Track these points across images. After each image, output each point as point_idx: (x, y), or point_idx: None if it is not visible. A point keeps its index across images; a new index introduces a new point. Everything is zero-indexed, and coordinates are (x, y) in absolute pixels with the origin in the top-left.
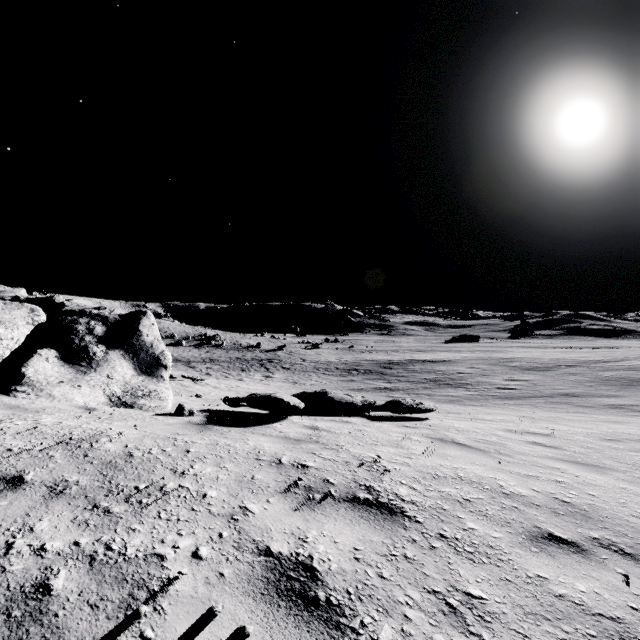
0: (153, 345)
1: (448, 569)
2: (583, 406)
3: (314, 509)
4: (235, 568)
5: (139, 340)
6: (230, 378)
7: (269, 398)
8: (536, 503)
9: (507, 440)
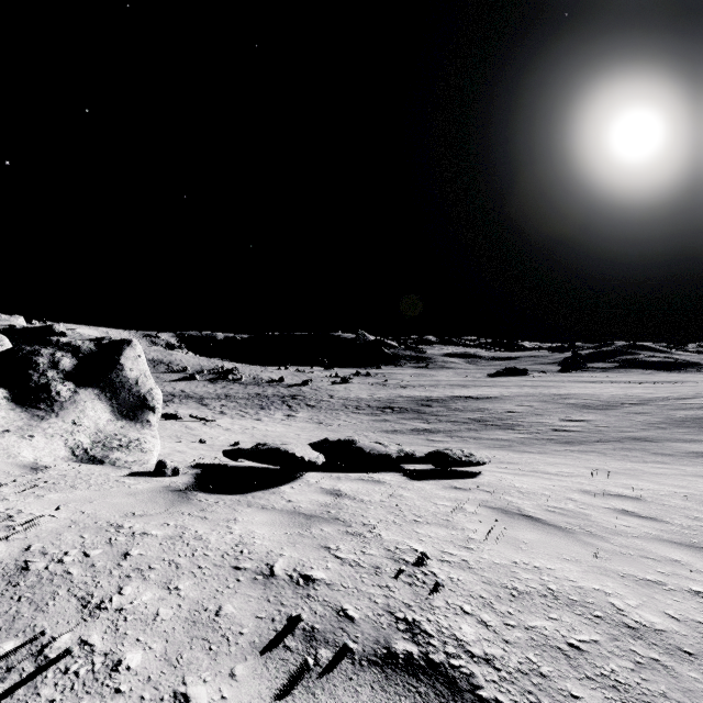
0: (138, 382)
1: None
2: (661, 454)
3: (314, 692)
4: None
5: (120, 376)
6: (247, 417)
7: (277, 452)
8: (685, 648)
9: (588, 508)
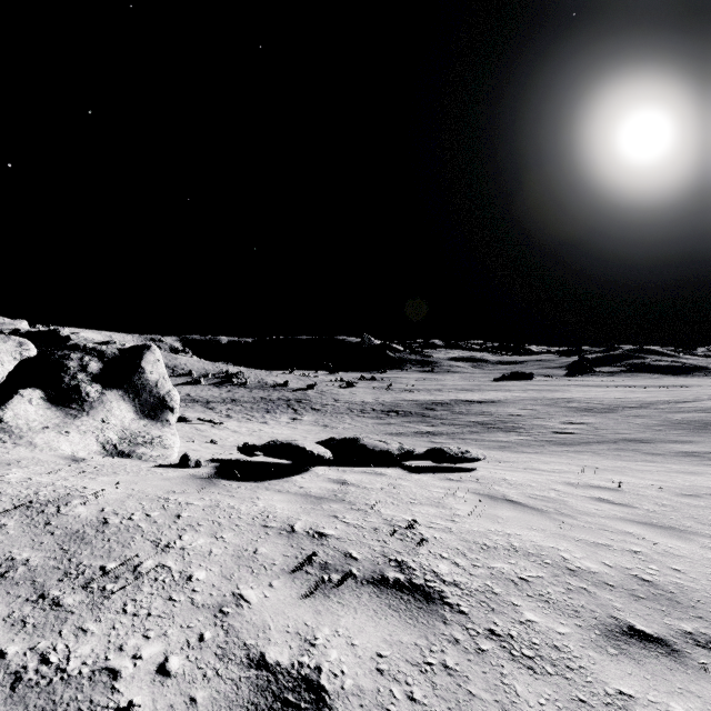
0: (158, 384)
1: (501, 684)
2: (652, 453)
3: (329, 596)
4: (213, 689)
5: (141, 378)
6: (253, 421)
7: (289, 446)
8: (609, 582)
9: (568, 496)
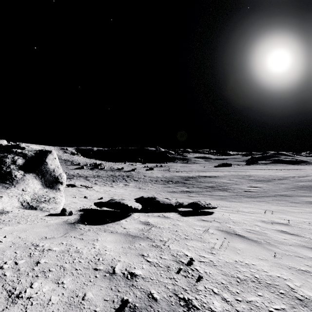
0: (54, 170)
1: None
2: (294, 202)
3: None
4: None
5: (45, 167)
6: (106, 186)
7: (119, 204)
8: None
9: (265, 229)
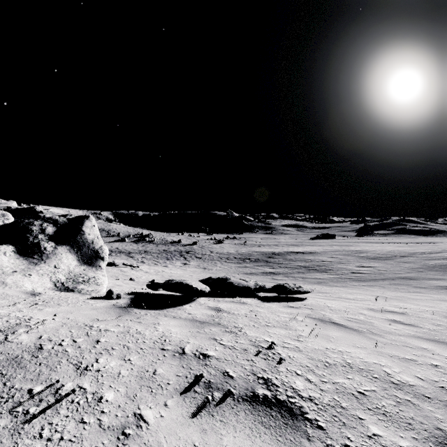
0: (93, 242)
1: None
2: (419, 287)
3: (213, 414)
4: None
5: (82, 238)
6: (158, 265)
7: (181, 284)
8: (426, 395)
9: (372, 318)
